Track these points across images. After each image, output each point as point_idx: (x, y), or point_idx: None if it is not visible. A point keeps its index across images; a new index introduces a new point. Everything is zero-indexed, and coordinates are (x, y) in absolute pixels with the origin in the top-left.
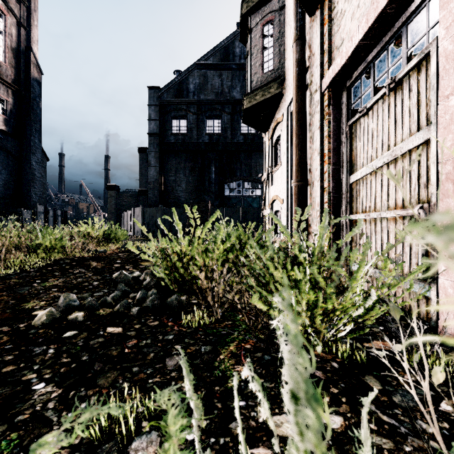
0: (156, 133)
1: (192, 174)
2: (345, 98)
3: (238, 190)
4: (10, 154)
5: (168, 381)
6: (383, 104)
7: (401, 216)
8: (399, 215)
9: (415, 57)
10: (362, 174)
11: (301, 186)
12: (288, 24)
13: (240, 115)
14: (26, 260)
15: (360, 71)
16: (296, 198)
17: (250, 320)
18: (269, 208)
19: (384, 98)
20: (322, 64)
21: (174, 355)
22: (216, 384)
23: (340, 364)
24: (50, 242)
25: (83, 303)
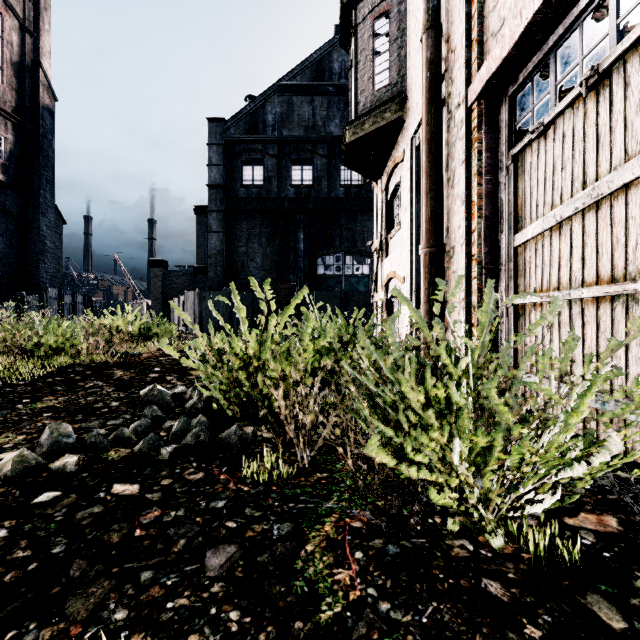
0: (219, 185)
1: (271, 244)
2: (505, 113)
3: (337, 266)
4: (9, 214)
5: (204, 605)
6: (574, 115)
7: (611, 294)
8: (605, 293)
9: (638, 25)
10: (536, 231)
11: (435, 254)
12: (412, 15)
13: (339, 159)
14: (14, 368)
15: (532, 67)
16: (427, 273)
17: (359, 470)
18: (383, 291)
19: (575, 106)
20: (468, 63)
21: (223, 542)
22: (297, 614)
23: (532, 567)
24: (56, 340)
25: (84, 439)
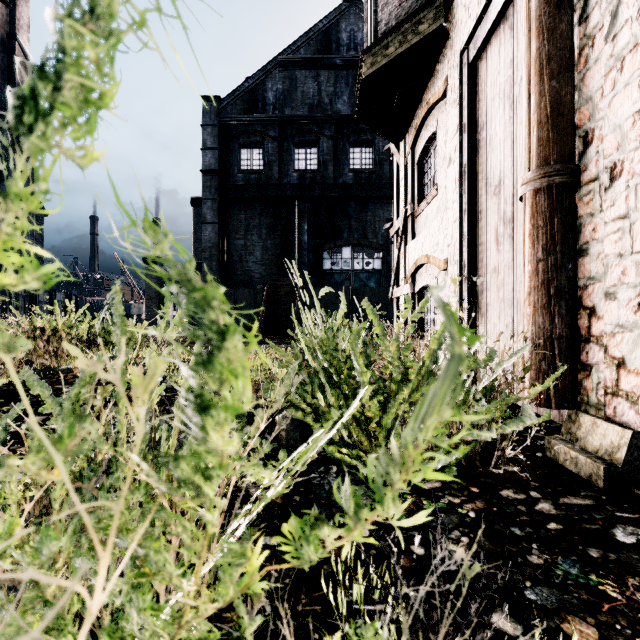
0: (214, 170)
1: (272, 236)
2: None
3: (345, 261)
4: None
5: None
6: None
7: None
8: None
9: None
10: None
11: (561, 189)
12: None
13: (348, 141)
14: None
15: None
16: (543, 228)
17: None
18: (409, 283)
19: None
20: None
21: None
22: None
23: None
24: None
25: None
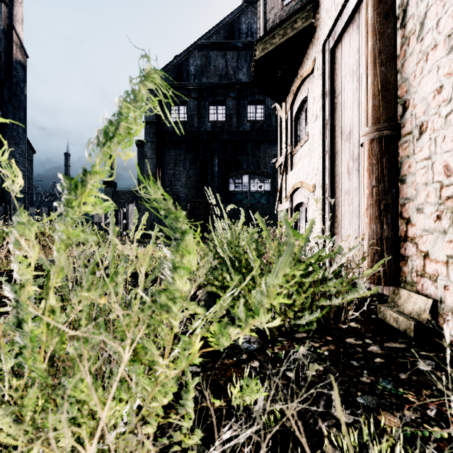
0: (152, 121)
1: (193, 167)
2: None
3: (245, 185)
4: None
5: None
6: None
7: None
8: None
9: None
10: None
11: (388, 139)
12: None
13: (246, 101)
14: None
15: None
16: (376, 165)
17: None
18: (289, 201)
19: None
20: None
21: None
22: None
23: None
24: None
25: None
